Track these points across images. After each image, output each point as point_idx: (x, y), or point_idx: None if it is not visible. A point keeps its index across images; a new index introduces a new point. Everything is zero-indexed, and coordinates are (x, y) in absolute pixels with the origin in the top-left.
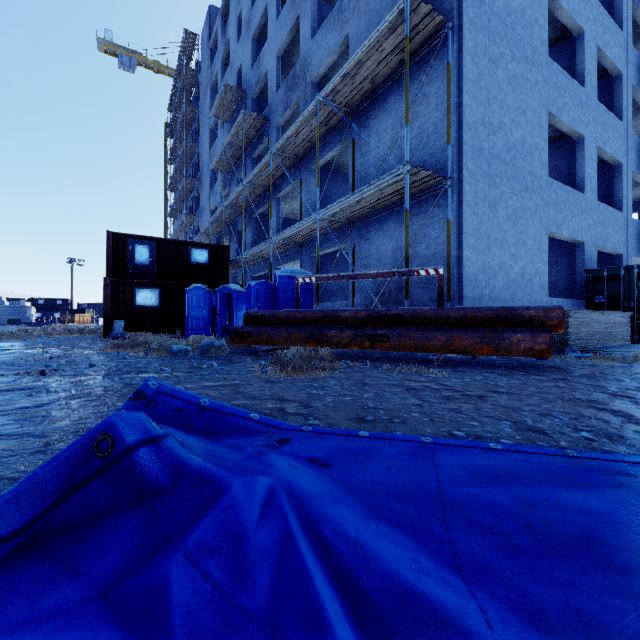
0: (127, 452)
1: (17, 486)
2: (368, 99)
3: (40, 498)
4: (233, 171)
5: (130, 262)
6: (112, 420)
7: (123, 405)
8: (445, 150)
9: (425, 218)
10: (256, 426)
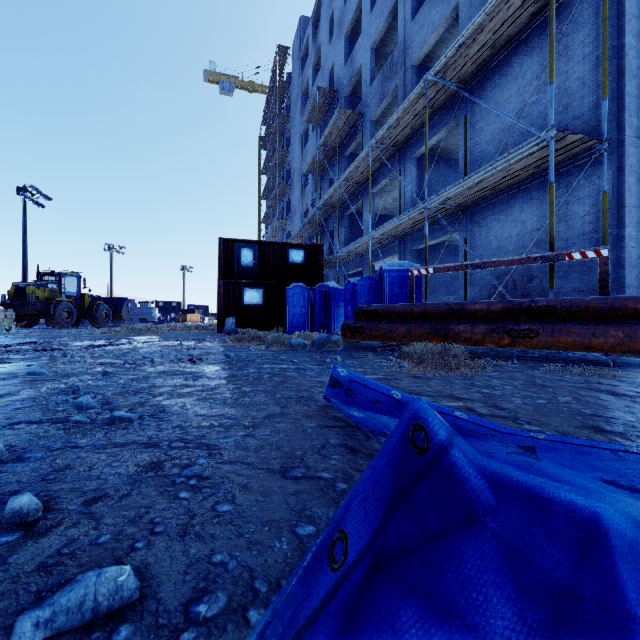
0: (441, 450)
1: (361, 485)
2: (485, 68)
3: (378, 503)
4: (324, 172)
5: (237, 265)
6: (414, 407)
7: (326, 392)
8: (597, 108)
9: (567, 193)
10: (472, 427)
